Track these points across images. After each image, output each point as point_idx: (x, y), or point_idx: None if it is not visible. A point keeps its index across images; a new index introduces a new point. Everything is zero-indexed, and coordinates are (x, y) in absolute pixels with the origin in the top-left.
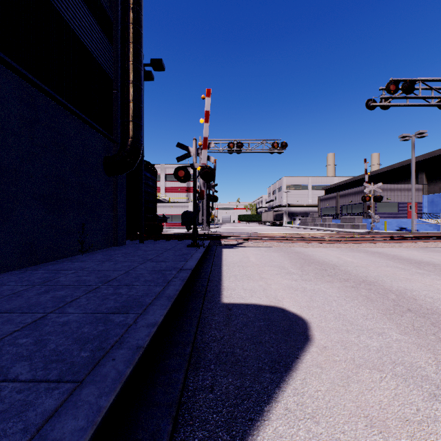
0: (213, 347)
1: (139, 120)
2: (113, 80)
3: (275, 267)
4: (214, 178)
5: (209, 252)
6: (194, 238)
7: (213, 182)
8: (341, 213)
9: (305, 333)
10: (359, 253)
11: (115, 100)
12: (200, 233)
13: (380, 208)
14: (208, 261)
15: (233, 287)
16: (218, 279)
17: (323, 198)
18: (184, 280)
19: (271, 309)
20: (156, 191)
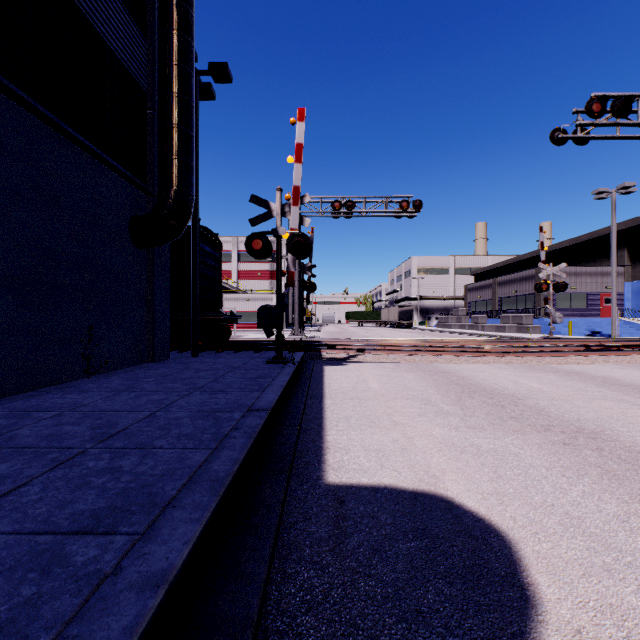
0: (305, 633)
1: (188, 158)
2: (147, 94)
3: (415, 399)
4: (311, 256)
5: (303, 372)
6: (278, 348)
7: (310, 261)
8: (500, 309)
9: (516, 579)
10: (546, 374)
11: (150, 126)
12: (289, 340)
13: (560, 302)
14: (300, 389)
15: (346, 445)
16: (316, 426)
17: (473, 286)
18: (252, 436)
19: (424, 500)
20: (220, 275)
